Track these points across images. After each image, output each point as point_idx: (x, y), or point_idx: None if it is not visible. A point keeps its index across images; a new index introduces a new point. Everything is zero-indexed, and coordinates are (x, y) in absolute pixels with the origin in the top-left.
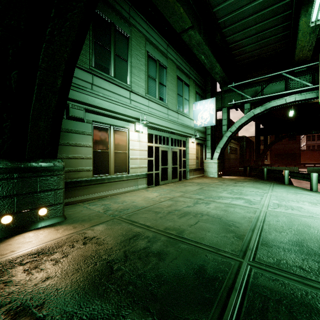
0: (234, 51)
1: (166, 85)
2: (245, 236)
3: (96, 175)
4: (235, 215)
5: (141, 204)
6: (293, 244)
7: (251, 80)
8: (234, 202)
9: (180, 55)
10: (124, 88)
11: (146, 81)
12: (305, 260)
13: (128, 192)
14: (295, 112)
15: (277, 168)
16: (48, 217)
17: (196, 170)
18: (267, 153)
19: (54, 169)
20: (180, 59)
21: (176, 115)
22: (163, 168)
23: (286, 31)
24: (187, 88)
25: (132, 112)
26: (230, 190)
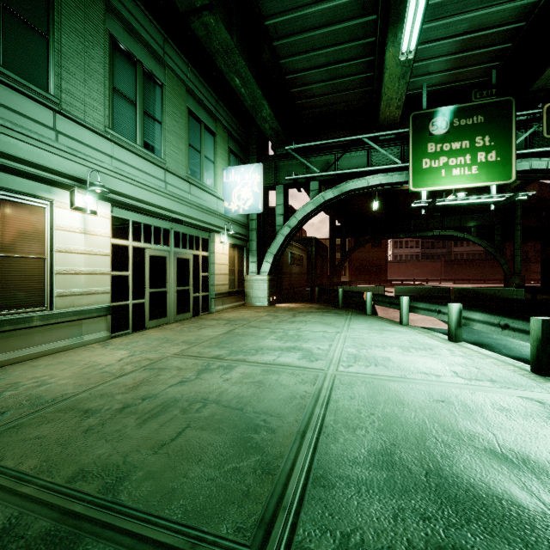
0: (294, 89)
1: (163, 122)
2: (284, 457)
3: None
4: (277, 394)
5: (60, 388)
6: (377, 464)
7: (320, 142)
8: (283, 359)
9: (196, 70)
10: (35, 100)
11: (108, 100)
12: (399, 515)
13: (51, 353)
14: (381, 205)
15: (358, 288)
16: None
17: (230, 295)
18: (346, 265)
19: None
20: (196, 78)
21: (185, 186)
22: (155, 292)
23: (368, 72)
24: (212, 139)
25: (63, 162)
26: (282, 332)
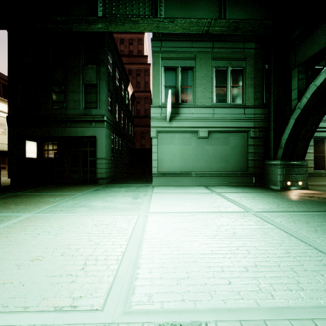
0: None
1: None
2: None
3: (315, 171)
4: None
5: None
6: None
7: None
8: None
9: None
10: None
11: None
12: None
13: None
14: None
15: None
16: (302, 186)
17: None
18: None
19: (304, 165)
20: None
21: None
22: None
23: None
24: None
25: None
26: None
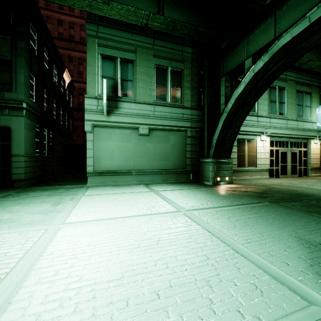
0: None
1: (285, 102)
2: None
3: (238, 167)
4: None
5: (268, 183)
6: None
7: None
8: None
9: (300, 71)
10: (254, 116)
11: (268, 105)
12: None
13: (256, 179)
14: None
15: None
16: (228, 181)
17: (320, 169)
18: None
19: (230, 162)
20: (300, 75)
21: (295, 123)
22: (282, 165)
23: None
24: (308, 96)
25: (259, 129)
26: None
